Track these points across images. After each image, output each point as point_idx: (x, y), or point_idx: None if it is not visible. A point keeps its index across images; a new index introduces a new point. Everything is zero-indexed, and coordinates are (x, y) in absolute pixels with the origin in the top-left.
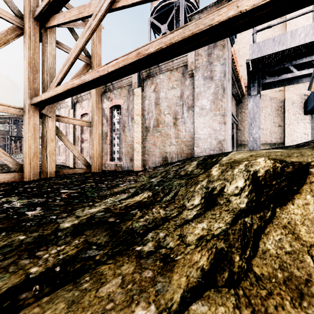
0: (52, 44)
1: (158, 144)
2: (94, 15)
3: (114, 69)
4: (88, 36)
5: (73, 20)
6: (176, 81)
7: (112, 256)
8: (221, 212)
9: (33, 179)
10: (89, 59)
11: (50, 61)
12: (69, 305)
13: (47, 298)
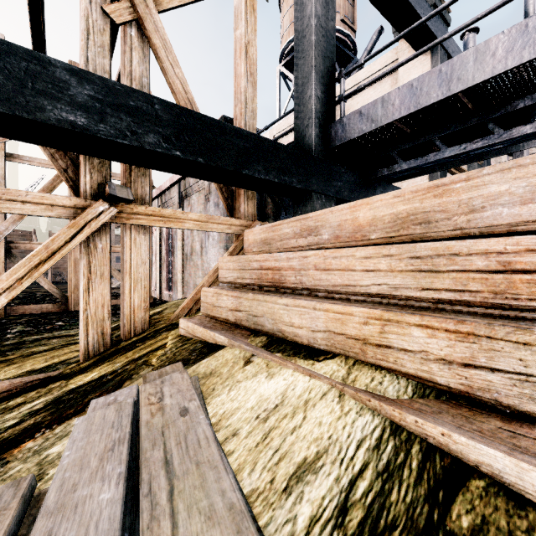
0: None
1: (192, 275)
2: None
3: None
4: None
5: None
6: (202, 205)
7: None
8: (65, 343)
9: (74, 310)
10: None
11: None
12: None
13: None
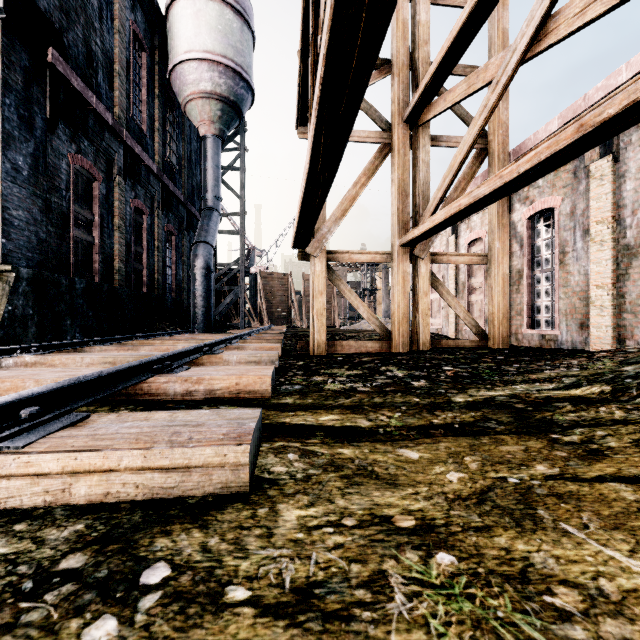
0: (426, 146)
1: None
2: (493, 84)
3: (530, 166)
4: (483, 122)
5: (458, 101)
6: None
7: (515, 433)
8: None
9: (402, 351)
10: (483, 140)
11: (422, 174)
12: (471, 445)
13: (451, 437)
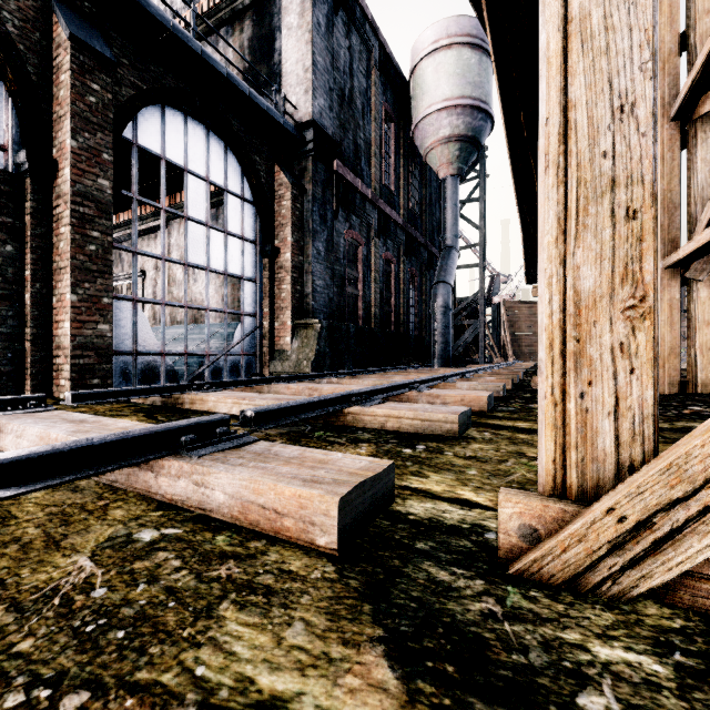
0: (707, 140)
1: None
2: None
3: None
4: None
5: None
6: None
7: (667, 443)
8: None
9: (667, 393)
10: None
11: (702, 176)
12: None
13: None
